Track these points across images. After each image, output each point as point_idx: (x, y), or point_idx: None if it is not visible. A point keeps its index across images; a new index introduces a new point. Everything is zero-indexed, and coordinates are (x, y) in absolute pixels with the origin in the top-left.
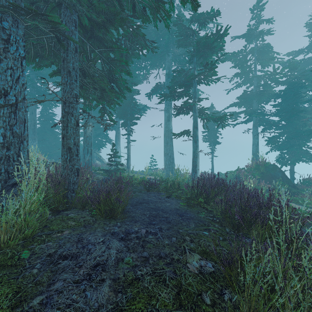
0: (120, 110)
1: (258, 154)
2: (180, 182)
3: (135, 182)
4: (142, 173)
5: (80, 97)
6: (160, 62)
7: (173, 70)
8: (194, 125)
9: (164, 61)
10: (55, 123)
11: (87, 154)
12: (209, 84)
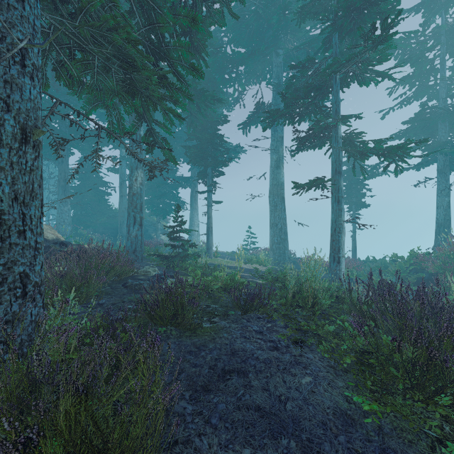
0: (194, 150)
1: (448, 225)
2: (317, 291)
3: (216, 285)
4: (232, 256)
5: (99, 105)
6: (262, 69)
7: (290, 65)
8: (335, 168)
9: (269, 68)
10: (101, 177)
11: (133, 225)
12: (367, 82)
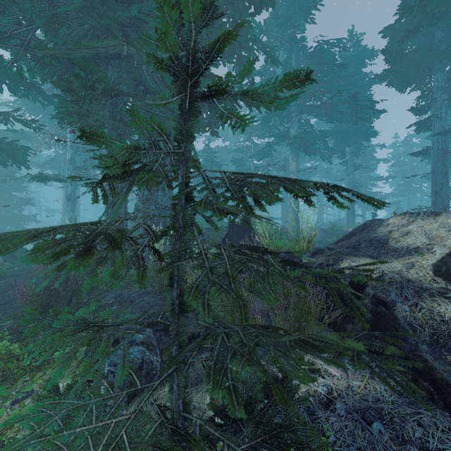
0: None
1: None
2: None
3: None
4: None
5: None
6: None
7: None
8: None
9: None
10: None
11: None
12: None
